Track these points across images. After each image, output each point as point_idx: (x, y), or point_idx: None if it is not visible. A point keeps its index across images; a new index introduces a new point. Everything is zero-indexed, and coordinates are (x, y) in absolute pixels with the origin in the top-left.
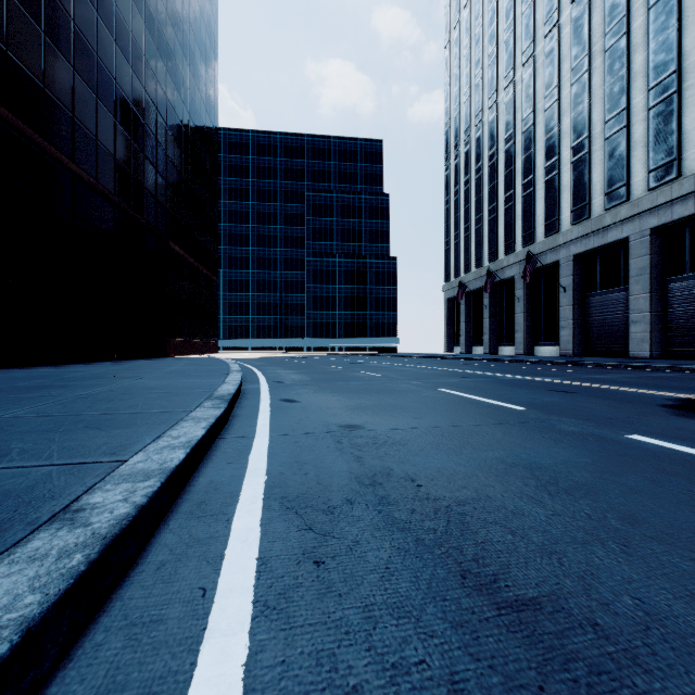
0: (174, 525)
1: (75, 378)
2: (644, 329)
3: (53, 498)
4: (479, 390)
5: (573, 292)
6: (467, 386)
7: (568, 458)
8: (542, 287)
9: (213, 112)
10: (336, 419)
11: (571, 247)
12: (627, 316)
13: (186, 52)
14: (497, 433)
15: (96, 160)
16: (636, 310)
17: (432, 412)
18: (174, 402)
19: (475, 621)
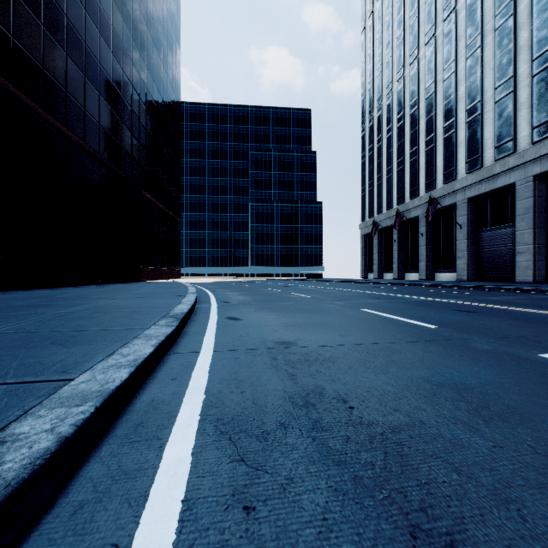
0: (106, 451)
1: (62, 298)
2: (528, 259)
3: None
4: (394, 310)
5: (468, 229)
6: (383, 306)
7: (491, 378)
8: (441, 224)
9: (177, 88)
10: (272, 336)
11: (466, 191)
12: (513, 248)
13: (155, 41)
14: (418, 351)
15: (84, 126)
16: (522, 242)
17: (356, 329)
18: (134, 320)
19: None
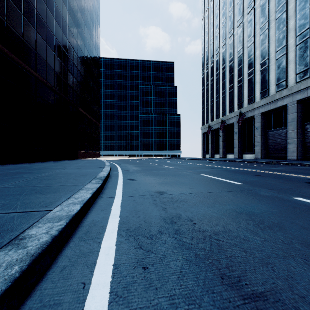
0: (72, 244)
1: (35, 169)
2: (294, 146)
3: (12, 231)
4: (219, 174)
5: (261, 130)
6: (213, 172)
7: (267, 209)
8: (246, 127)
9: (98, 50)
10: (153, 189)
11: (260, 109)
12: (286, 140)
13: (86, 23)
14: (230, 196)
15: (46, 71)
16: (290, 137)
17: (198, 185)
18: (78, 180)
19: (231, 307)
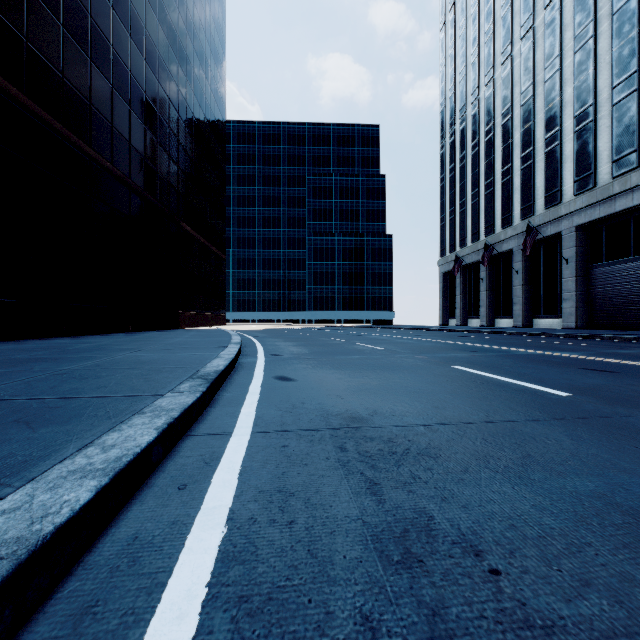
0: None
1: (76, 350)
2: None
3: None
4: (497, 367)
5: (577, 264)
6: (480, 361)
7: None
8: (542, 259)
9: (222, 103)
10: (336, 407)
11: (574, 217)
12: (637, 287)
13: (196, 47)
14: (562, 438)
15: (112, 145)
16: None
17: (455, 397)
18: (150, 381)
19: None
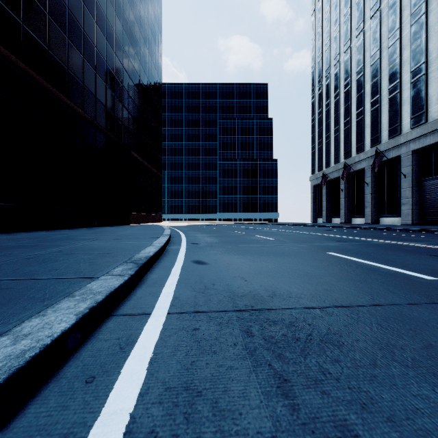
0: None
1: (52, 239)
2: None
3: None
4: (364, 254)
5: (412, 178)
6: (349, 249)
7: None
8: (386, 175)
9: (159, 69)
10: (241, 288)
11: (411, 144)
12: None
13: (142, 31)
14: None
15: (83, 97)
16: None
17: (339, 280)
18: (93, 265)
19: None
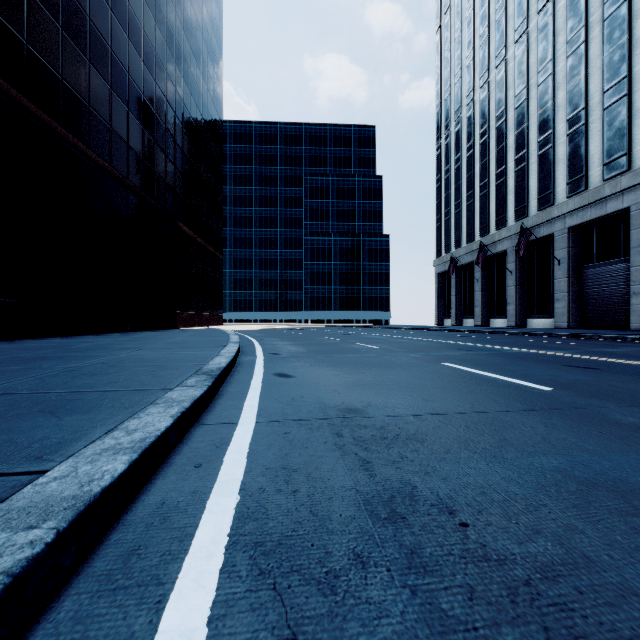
0: (68, 610)
1: (79, 349)
2: None
3: None
4: (487, 365)
5: (569, 264)
6: (471, 359)
7: None
8: (535, 260)
9: (219, 103)
10: (333, 400)
11: (567, 219)
12: (627, 288)
13: (193, 48)
14: (537, 425)
15: (110, 146)
16: (639, 281)
17: (444, 392)
18: (157, 377)
19: None
